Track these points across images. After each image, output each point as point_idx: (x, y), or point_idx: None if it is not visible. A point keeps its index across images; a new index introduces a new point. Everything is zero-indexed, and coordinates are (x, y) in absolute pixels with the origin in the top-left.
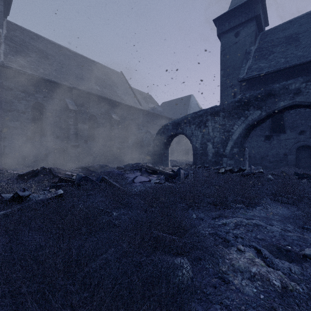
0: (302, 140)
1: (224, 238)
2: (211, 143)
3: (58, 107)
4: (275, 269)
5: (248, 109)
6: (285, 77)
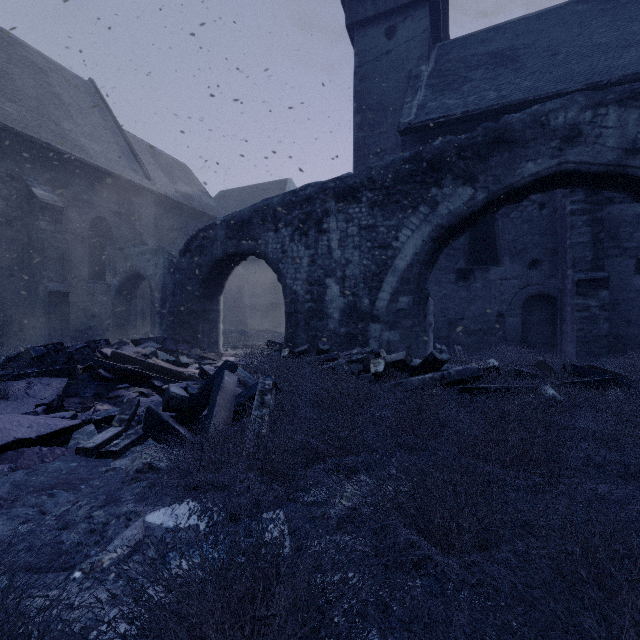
0: (535, 282)
1: None
2: (337, 281)
3: None
4: None
5: (438, 182)
6: None
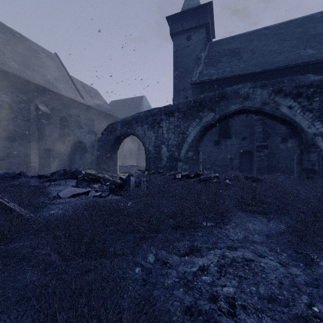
0: (244, 146)
1: None
2: (166, 146)
3: None
4: None
5: (202, 110)
6: (231, 85)
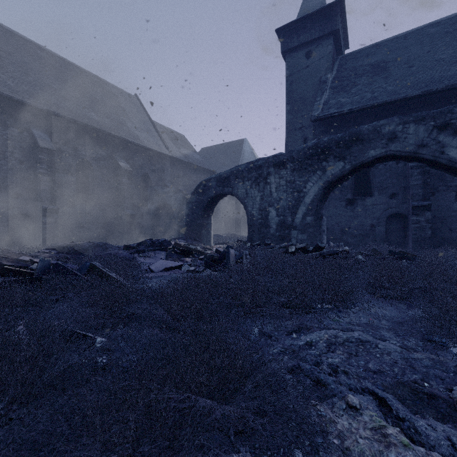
0: (393, 206)
1: (317, 379)
2: (275, 209)
3: (17, 143)
4: (427, 448)
5: (326, 159)
6: (372, 118)
